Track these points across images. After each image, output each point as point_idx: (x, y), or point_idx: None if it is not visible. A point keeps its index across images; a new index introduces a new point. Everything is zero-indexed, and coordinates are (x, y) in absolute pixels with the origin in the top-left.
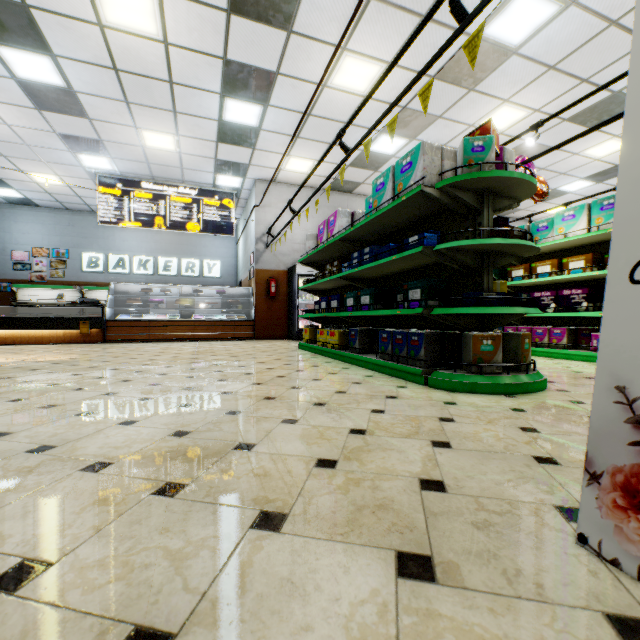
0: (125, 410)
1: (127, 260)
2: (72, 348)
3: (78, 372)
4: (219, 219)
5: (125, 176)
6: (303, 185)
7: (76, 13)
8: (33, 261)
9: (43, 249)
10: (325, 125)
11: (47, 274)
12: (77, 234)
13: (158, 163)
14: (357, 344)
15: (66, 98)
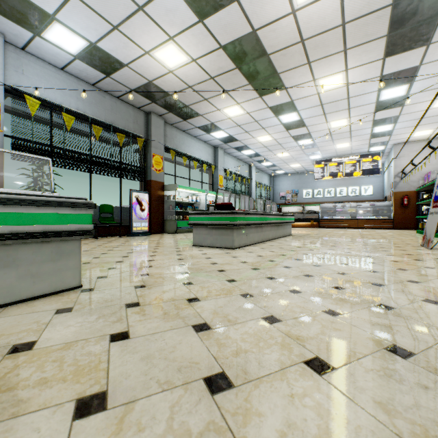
0: (348, 237)
1: (321, 191)
2: (311, 229)
3: (327, 233)
4: (371, 167)
5: (325, 158)
6: (416, 156)
7: (322, 129)
8: (286, 196)
9: (289, 190)
10: (434, 118)
11: (290, 200)
12: (301, 182)
13: (340, 151)
14: (436, 229)
15: (311, 145)
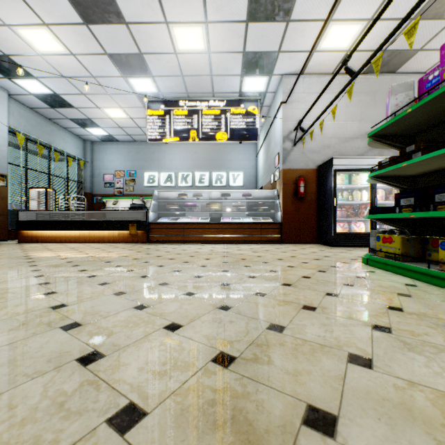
0: None
1: (173, 176)
2: (114, 249)
3: None
4: (244, 126)
5: (166, 98)
6: None
7: None
8: (115, 181)
9: (121, 172)
10: None
11: (123, 189)
12: (141, 159)
13: (190, 74)
14: None
15: None
